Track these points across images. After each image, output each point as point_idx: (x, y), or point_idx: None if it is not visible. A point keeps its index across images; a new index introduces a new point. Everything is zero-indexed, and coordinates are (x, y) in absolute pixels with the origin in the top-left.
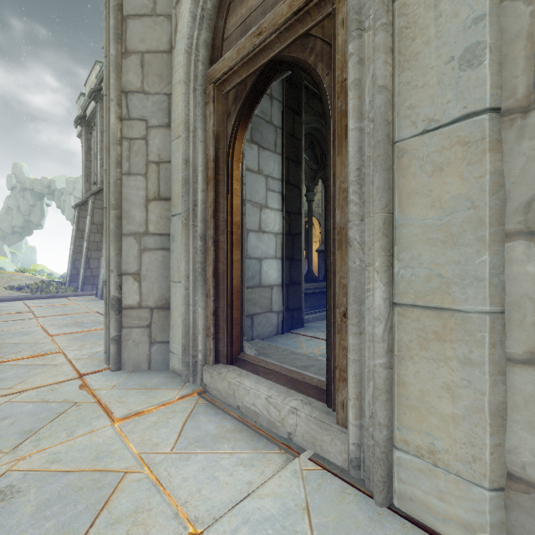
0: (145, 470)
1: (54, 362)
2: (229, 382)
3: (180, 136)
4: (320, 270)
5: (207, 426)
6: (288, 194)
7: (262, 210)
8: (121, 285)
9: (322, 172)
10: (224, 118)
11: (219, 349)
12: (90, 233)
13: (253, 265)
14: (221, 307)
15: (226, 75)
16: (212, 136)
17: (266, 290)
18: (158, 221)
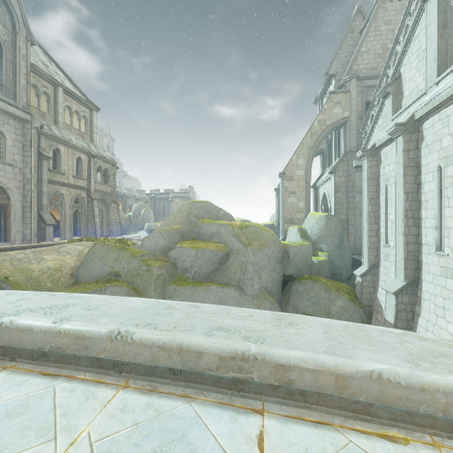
0: None
1: None
2: None
3: None
4: None
5: None
6: None
7: None
8: None
9: None
10: None
11: None
12: None
13: None
14: None
15: None
16: None
17: None
18: None
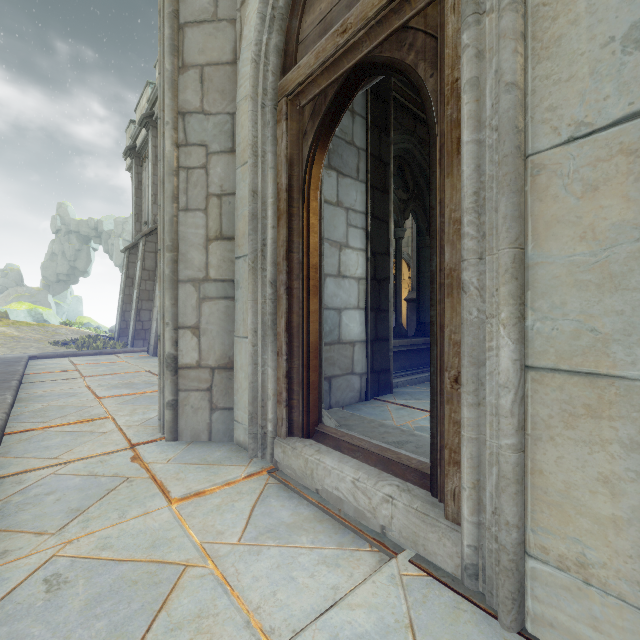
0: (209, 564)
1: (103, 429)
2: (306, 459)
3: (246, 163)
4: (409, 323)
5: (280, 513)
6: (373, 230)
7: (341, 250)
8: (178, 340)
9: (413, 203)
10: (299, 138)
11: (293, 419)
12: (141, 281)
13: (331, 317)
14: (295, 367)
15: (302, 86)
16: (285, 161)
17: (346, 347)
18: (220, 264)
